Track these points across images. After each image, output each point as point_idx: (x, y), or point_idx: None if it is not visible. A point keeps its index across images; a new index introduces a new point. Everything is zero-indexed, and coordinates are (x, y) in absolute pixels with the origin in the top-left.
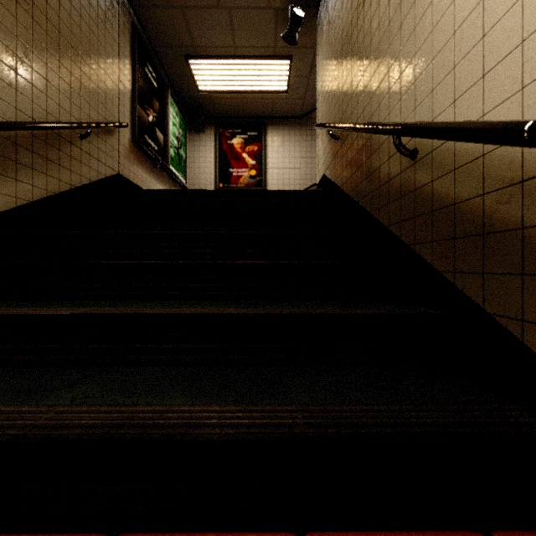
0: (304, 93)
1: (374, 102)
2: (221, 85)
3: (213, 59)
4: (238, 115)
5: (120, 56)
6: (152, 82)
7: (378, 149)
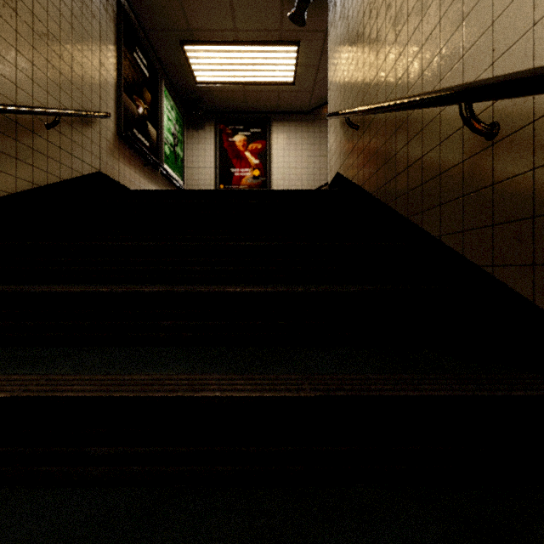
0: (312, 85)
1: (414, 71)
2: (221, 76)
3: (212, 44)
4: (240, 110)
5: (101, 36)
6: (142, 70)
7: (421, 132)
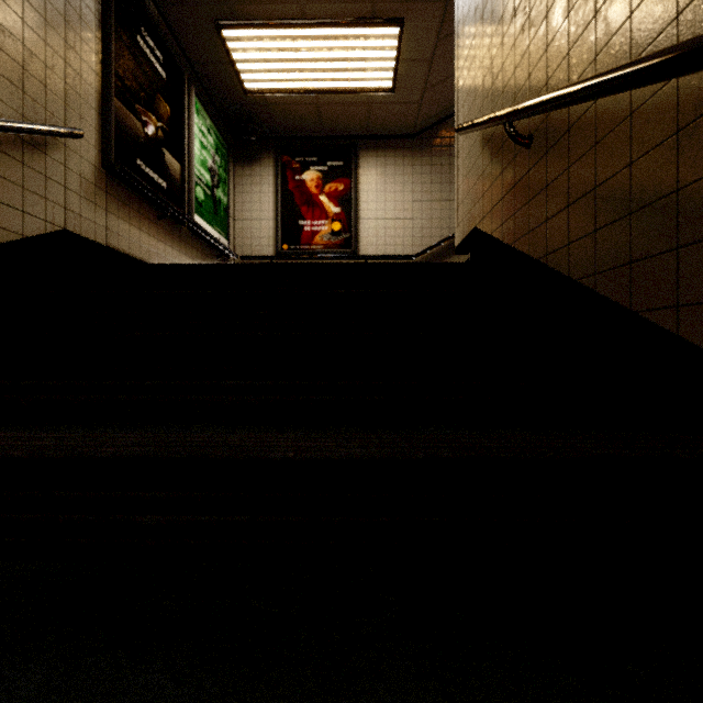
0: (421, 92)
1: None
2: (282, 80)
3: (265, 26)
4: (312, 133)
5: None
6: (153, 66)
7: None
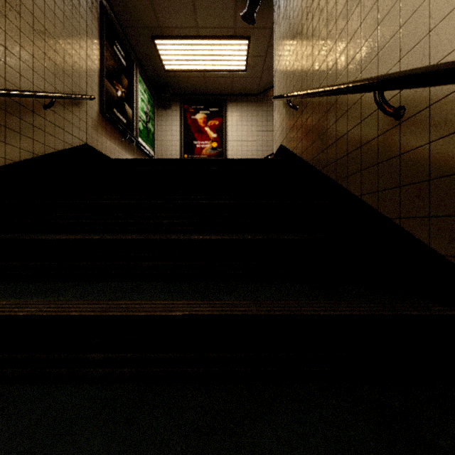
0: (261, 72)
1: (341, 63)
2: (185, 65)
3: (178, 39)
4: (201, 92)
5: (87, 32)
6: (120, 60)
7: (347, 113)
